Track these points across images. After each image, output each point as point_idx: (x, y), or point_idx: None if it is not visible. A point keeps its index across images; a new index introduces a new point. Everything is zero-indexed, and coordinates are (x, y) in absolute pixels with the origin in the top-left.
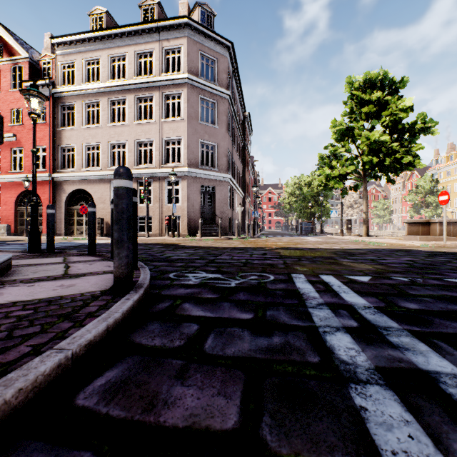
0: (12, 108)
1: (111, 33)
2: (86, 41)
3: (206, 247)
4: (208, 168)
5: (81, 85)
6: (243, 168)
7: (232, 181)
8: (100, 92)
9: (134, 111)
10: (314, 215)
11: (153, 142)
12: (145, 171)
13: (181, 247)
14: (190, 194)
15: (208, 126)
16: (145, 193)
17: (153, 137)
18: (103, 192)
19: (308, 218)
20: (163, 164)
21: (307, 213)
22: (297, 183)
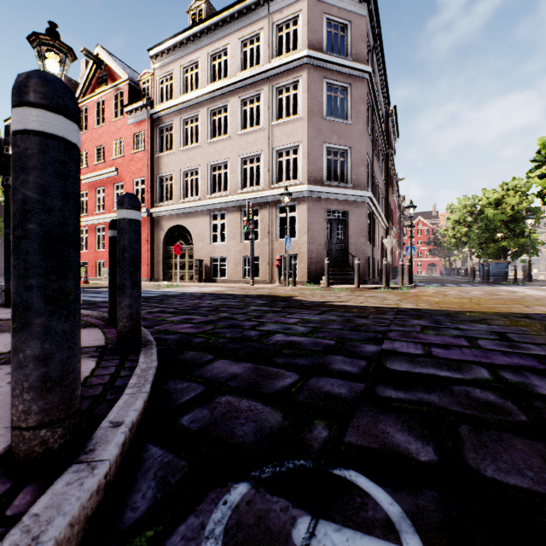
0: (114, 139)
1: (211, 23)
2: (183, 43)
3: (341, 306)
4: (337, 184)
5: (178, 98)
6: (386, 187)
7: (373, 203)
8: (198, 102)
9: (237, 119)
10: (506, 251)
11: (261, 155)
12: (250, 195)
13: (295, 304)
14: (310, 223)
15: (337, 123)
16: (249, 223)
17: (261, 149)
18: (202, 227)
19: (494, 256)
20: (274, 184)
21: (493, 249)
22: (468, 206)
